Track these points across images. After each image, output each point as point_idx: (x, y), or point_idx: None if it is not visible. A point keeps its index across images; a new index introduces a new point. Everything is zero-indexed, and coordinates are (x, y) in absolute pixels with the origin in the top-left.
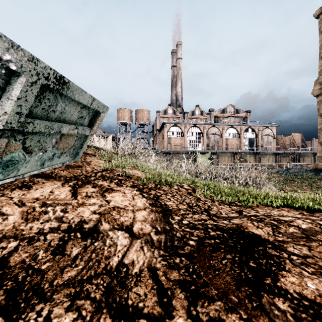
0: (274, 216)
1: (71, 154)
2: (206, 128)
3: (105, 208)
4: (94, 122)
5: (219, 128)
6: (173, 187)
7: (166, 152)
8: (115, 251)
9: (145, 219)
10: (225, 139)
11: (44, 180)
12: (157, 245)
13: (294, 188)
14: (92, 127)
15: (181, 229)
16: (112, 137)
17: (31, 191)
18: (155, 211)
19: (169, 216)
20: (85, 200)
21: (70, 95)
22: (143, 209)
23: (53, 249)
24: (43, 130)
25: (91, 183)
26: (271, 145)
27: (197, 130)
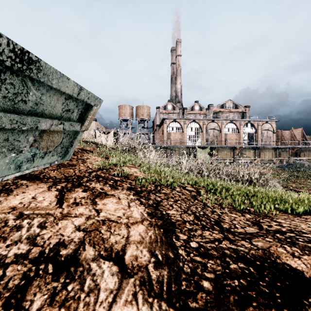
0: (306, 233)
1: (58, 153)
2: (205, 123)
3: (93, 221)
4: (85, 116)
5: (218, 123)
6: (175, 189)
7: (166, 147)
8: (95, 304)
9: (141, 239)
10: (224, 134)
11: (29, 182)
12: (157, 290)
13: (299, 185)
14: (84, 122)
15: (190, 257)
16: (114, 133)
17: (9, 198)
18: (154, 225)
19: (172, 234)
20: (71, 210)
21: (44, 80)
22: (139, 222)
23: (8, 295)
24: (8, 125)
25: (82, 186)
26: (271, 139)
27: (196, 125)
